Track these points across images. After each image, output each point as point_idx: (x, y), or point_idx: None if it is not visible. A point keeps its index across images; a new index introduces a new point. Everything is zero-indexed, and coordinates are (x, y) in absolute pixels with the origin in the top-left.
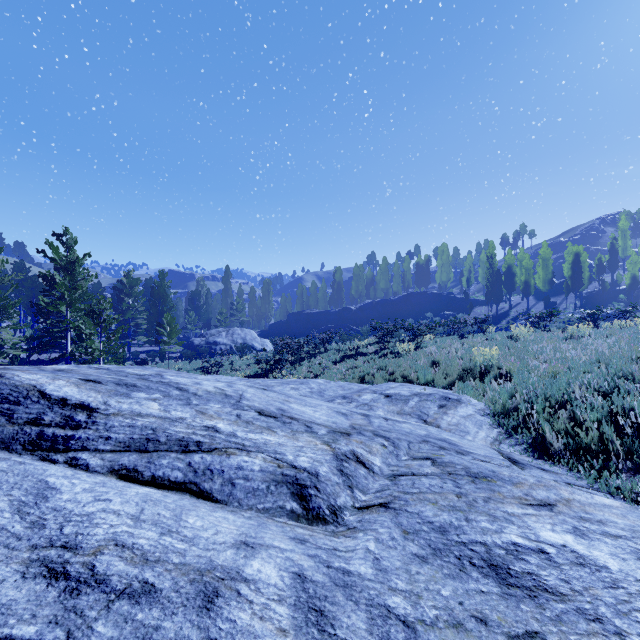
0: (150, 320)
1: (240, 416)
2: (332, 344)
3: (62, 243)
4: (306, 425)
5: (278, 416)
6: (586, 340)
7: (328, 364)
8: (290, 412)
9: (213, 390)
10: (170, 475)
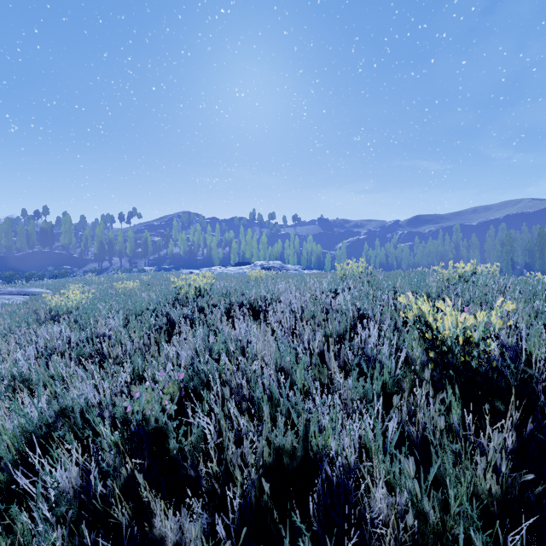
0: None
1: None
2: None
3: None
4: None
5: None
6: None
7: None
8: None
9: None
10: None
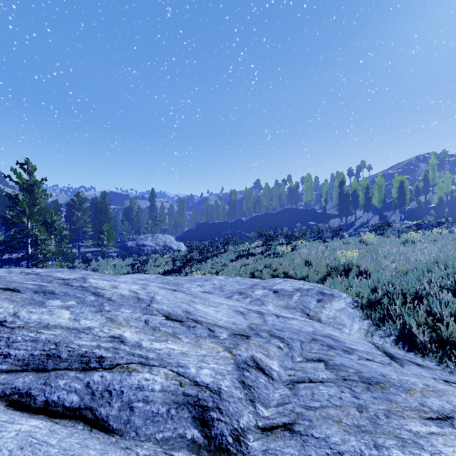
0: (94, 228)
1: (148, 322)
2: (229, 246)
3: (24, 170)
4: (209, 329)
5: (184, 320)
6: (420, 244)
7: (226, 262)
8: (195, 314)
9: (127, 294)
10: (65, 399)
